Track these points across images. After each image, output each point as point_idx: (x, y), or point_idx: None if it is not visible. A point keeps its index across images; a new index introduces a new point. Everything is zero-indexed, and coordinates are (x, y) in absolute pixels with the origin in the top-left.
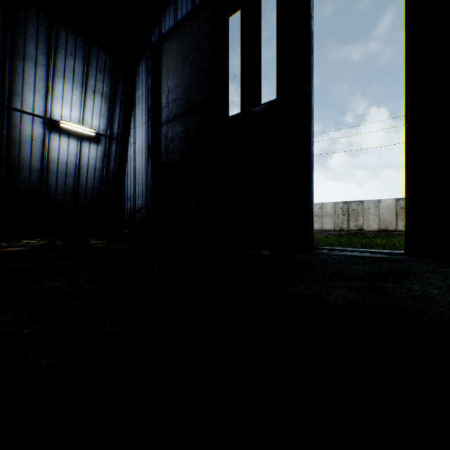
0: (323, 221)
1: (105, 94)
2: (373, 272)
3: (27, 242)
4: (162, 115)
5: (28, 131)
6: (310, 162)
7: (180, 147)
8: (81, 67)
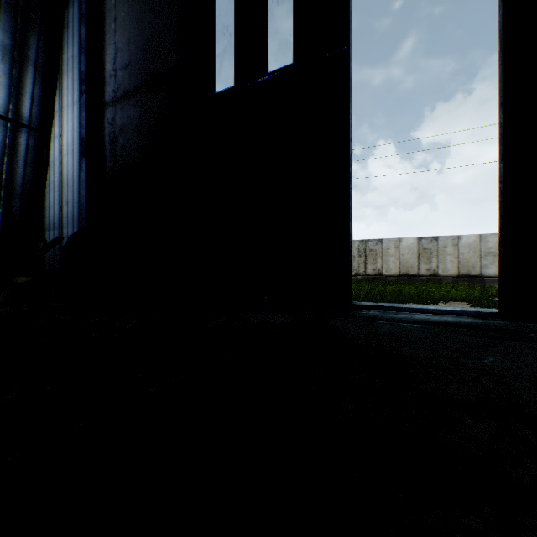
0: None
1: (2, 46)
2: None
3: None
4: (105, 90)
5: None
6: (348, 166)
7: (135, 142)
8: None
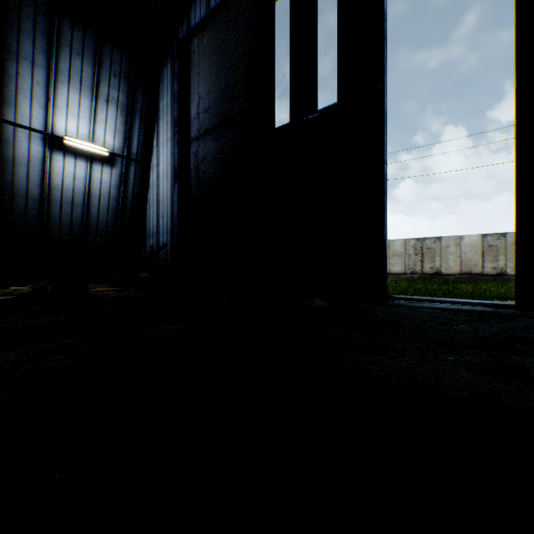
0: (391, 263)
1: (121, 104)
2: (488, 336)
3: (21, 288)
4: (191, 129)
5: (24, 149)
6: (382, 184)
7: (213, 168)
8: (90, 70)
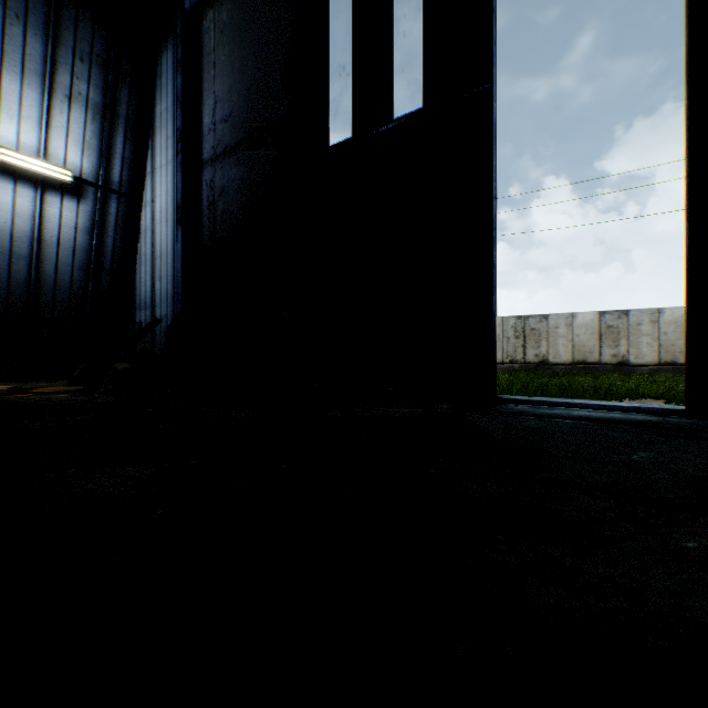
0: None
1: (93, 104)
2: (703, 476)
3: None
4: (203, 147)
5: None
6: (490, 229)
7: (237, 206)
8: (40, 46)
